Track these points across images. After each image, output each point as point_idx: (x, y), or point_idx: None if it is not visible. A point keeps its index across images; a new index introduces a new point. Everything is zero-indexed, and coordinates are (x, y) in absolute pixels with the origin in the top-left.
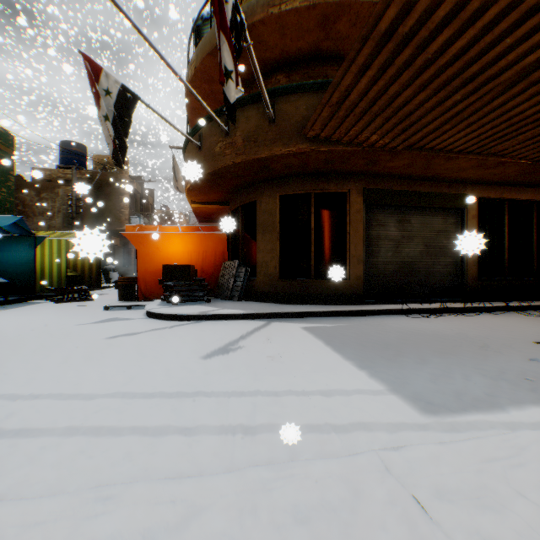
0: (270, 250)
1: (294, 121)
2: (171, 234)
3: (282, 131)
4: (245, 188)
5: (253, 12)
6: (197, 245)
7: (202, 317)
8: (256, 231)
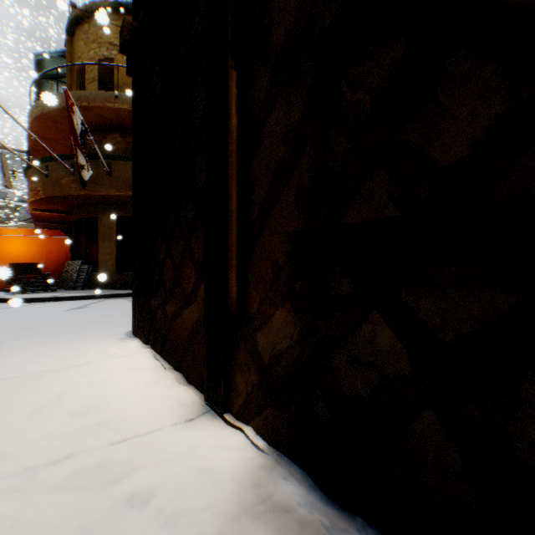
0: (109, 253)
1: (124, 176)
2: (14, 237)
3: (116, 181)
4: (89, 206)
5: (95, 99)
6: (41, 247)
7: (54, 299)
8: (98, 239)
